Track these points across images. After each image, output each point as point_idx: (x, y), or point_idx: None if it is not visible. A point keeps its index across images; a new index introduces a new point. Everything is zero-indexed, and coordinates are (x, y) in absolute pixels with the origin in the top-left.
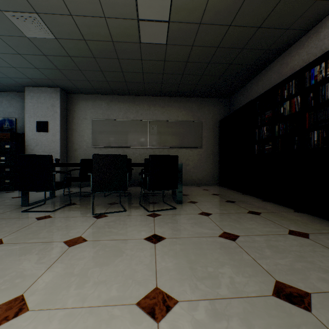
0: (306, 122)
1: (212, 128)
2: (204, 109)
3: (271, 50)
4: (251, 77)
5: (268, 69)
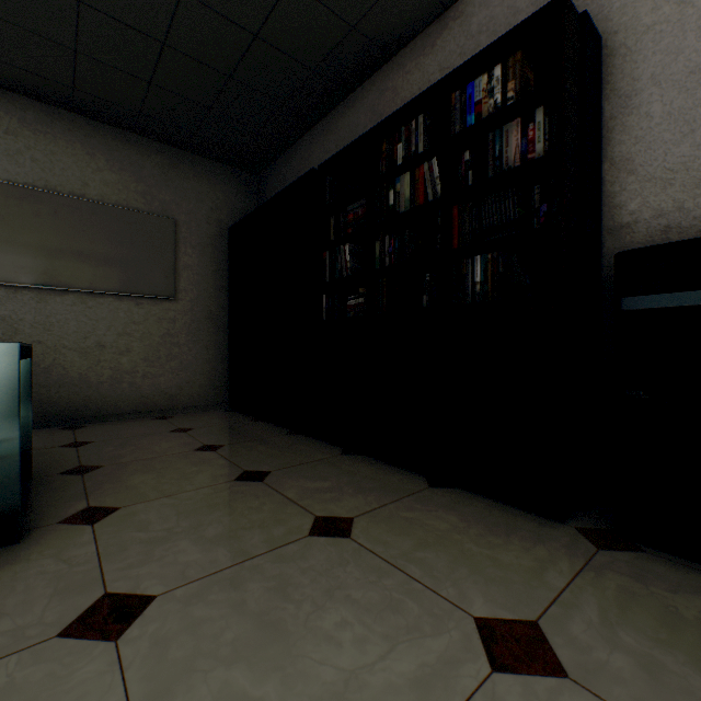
0: (453, 231)
1: (208, 246)
2: (184, 184)
3: (364, 34)
4: (311, 120)
5: (350, 102)
